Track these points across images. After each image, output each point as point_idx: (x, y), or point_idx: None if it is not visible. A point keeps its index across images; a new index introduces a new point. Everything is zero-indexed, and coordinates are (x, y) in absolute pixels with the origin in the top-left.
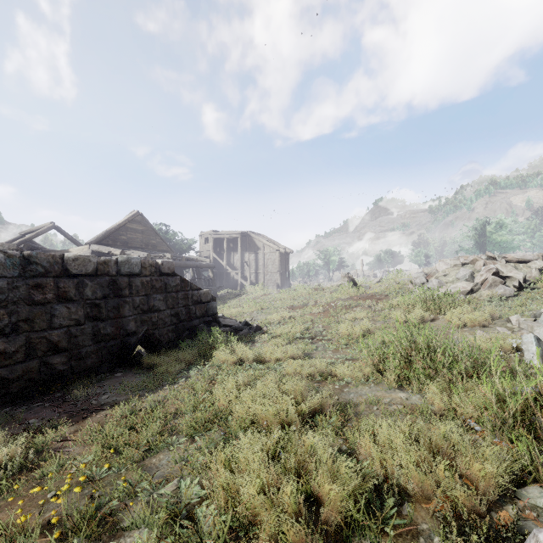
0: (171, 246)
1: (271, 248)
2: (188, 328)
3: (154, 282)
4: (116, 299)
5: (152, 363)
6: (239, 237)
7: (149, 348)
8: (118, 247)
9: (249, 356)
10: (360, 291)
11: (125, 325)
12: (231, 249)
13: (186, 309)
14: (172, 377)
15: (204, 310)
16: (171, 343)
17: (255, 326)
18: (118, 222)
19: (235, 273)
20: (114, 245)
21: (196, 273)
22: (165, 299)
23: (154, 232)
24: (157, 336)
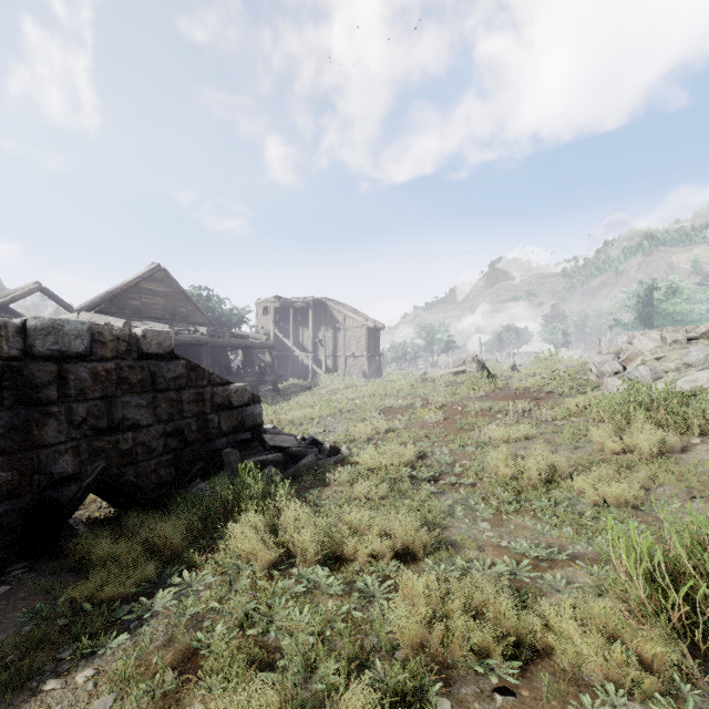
0: (216, 318)
1: (356, 321)
2: (204, 456)
3: (126, 372)
4: (21, 408)
5: (92, 553)
6: (311, 307)
7: (117, 501)
8: (126, 317)
9: (304, 551)
10: (498, 384)
11: (48, 463)
12: (299, 323)
13: (199, 420)
14: (94, 629)
15: (238, 420)
16: (166, 487)
17: (328, 447)
18: (126, 280)
19: (305, 356)
20: (121, 314)
21: (246, 356)
22: (153, 405)
23: (184, 296)
24: (130, 478)
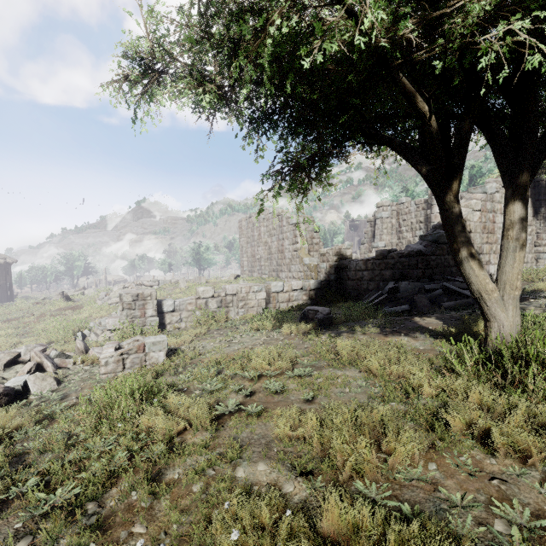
0: None
1: None
2: None
3: None
4: None
5: None
6: None
7: None
8: None
9: None
10: (69, 304)
11: None
12: None
13: None
14: None
15: None
16: None
17: None
18: None
19: None
20: None
21: None
22: None
23: None
24: None
